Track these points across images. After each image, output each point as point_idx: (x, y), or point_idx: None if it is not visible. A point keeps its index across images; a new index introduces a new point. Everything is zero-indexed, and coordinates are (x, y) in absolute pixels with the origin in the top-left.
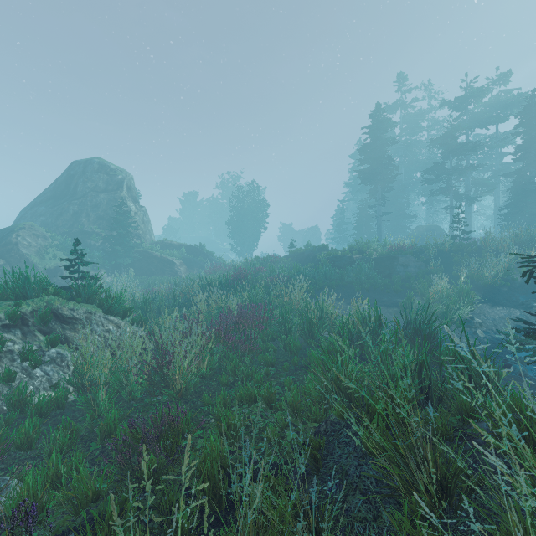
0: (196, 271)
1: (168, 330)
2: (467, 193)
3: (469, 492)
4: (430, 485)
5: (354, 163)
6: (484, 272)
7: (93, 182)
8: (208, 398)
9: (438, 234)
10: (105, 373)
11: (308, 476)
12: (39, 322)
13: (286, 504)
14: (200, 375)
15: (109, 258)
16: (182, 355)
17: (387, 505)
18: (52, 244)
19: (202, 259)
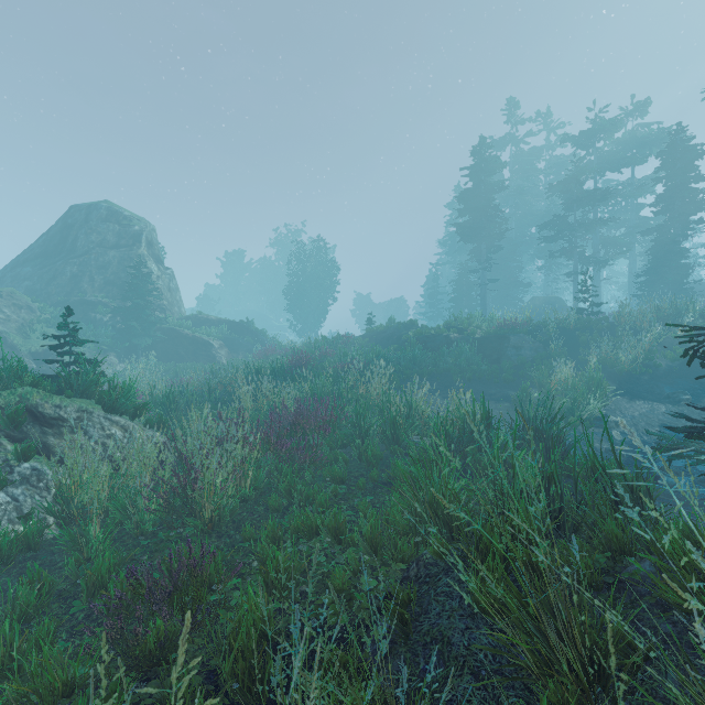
0: (241, 356)
1: (196, 434)
2: (596, 256)
3: (632, 669)
4: (574, 660)
5: (451, 215)
6: (619, 356)
7: (99, 234)
8: (251, 530)
9: (559, 308)
10: (102, 497)
11: (393, 647)
12: (8, 425)
13: (359, 703)
14: (241, 497)
15: (121, 338)
16: (214, 469)
17: (511, 692)
18: (40, 318)
19: (249, 339)
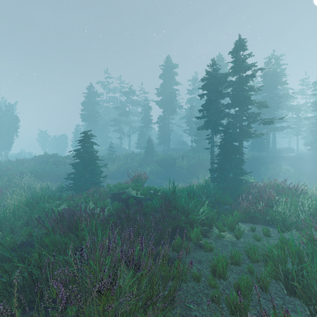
0: None
1: None
2: (129, 131)
3: None
4: None
5: (85, 105)
6: (111, 167)
7: None
8: None
9: (119, 147)
10: None
11: None
12: None
13: None
14: None
15: None
16: None
17: None
18: None
19: None
